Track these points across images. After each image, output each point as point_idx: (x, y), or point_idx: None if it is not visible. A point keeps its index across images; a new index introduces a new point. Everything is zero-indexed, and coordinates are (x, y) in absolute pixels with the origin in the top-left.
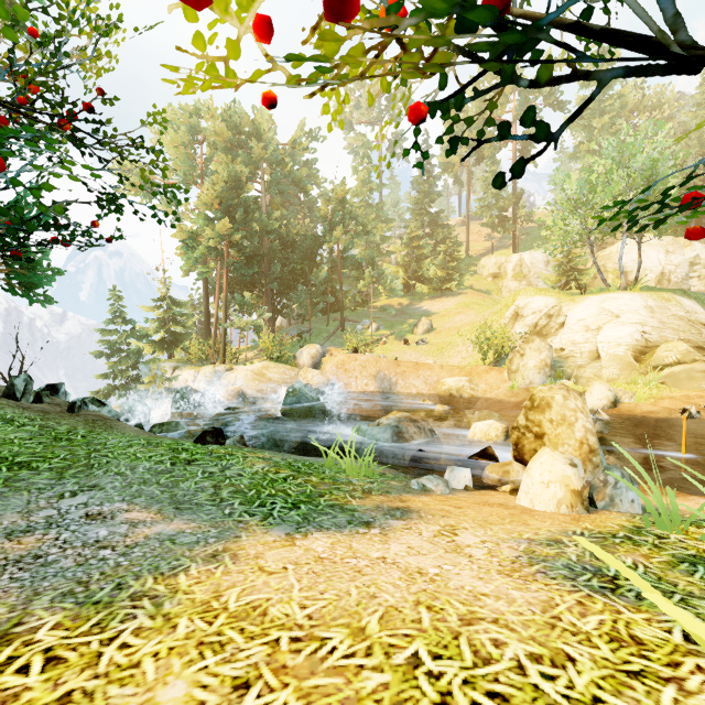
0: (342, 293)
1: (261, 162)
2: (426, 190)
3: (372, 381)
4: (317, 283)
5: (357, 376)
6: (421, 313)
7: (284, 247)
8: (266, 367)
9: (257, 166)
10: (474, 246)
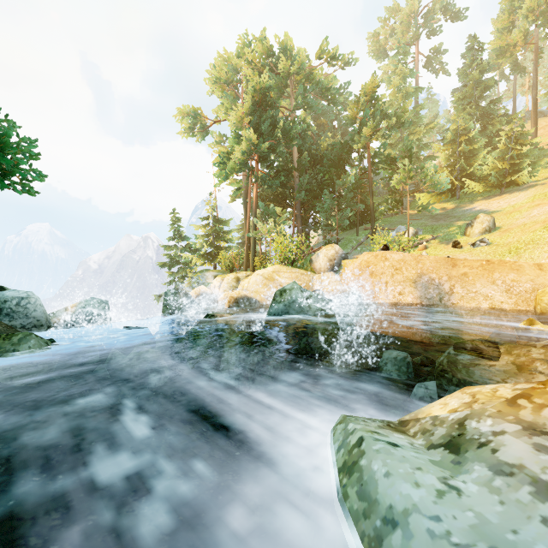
0: (372, 198)
1: (290, 81)
2: (477, 77)
3: (410, 288)
4: (345, 190)
5: (387, 281)
6: (473, 213)
7: (314, 162)
8: (277, 271)
9: (285, 84)
10: (541, 140)
